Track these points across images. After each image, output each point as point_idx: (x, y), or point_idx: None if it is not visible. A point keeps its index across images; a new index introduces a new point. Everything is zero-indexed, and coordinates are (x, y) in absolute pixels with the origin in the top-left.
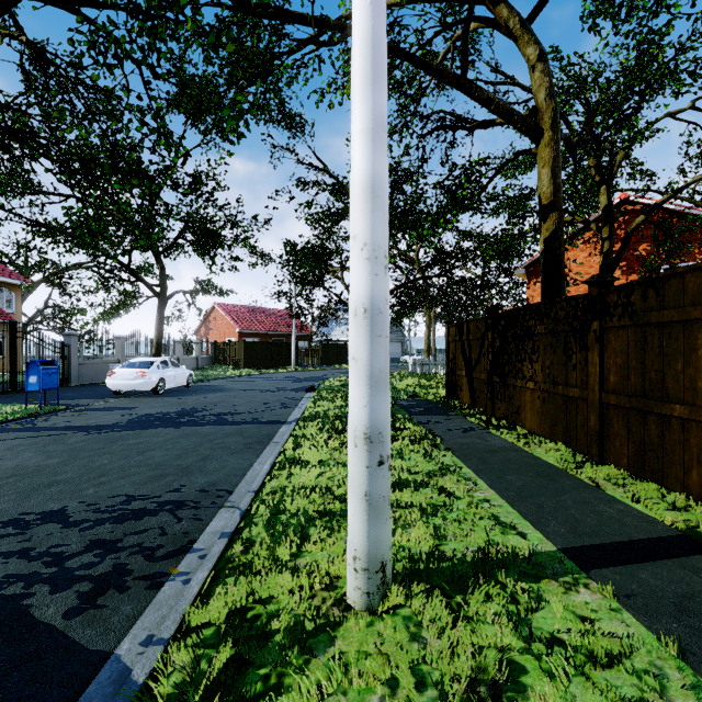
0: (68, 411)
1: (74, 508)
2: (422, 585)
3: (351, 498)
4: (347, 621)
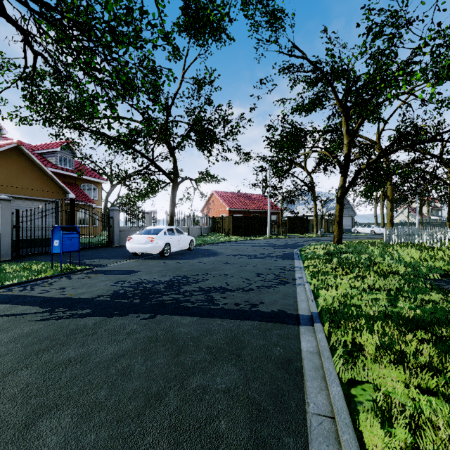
0: (82, 273)
1: None
2: None
3: None
4: None
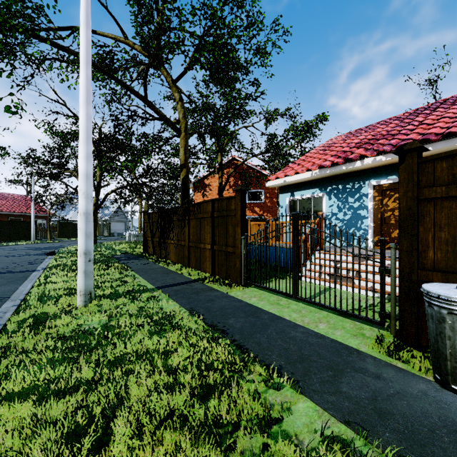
0: None
1: None
2: (105, 299)
3: (79, 273)
4: (77, 309)
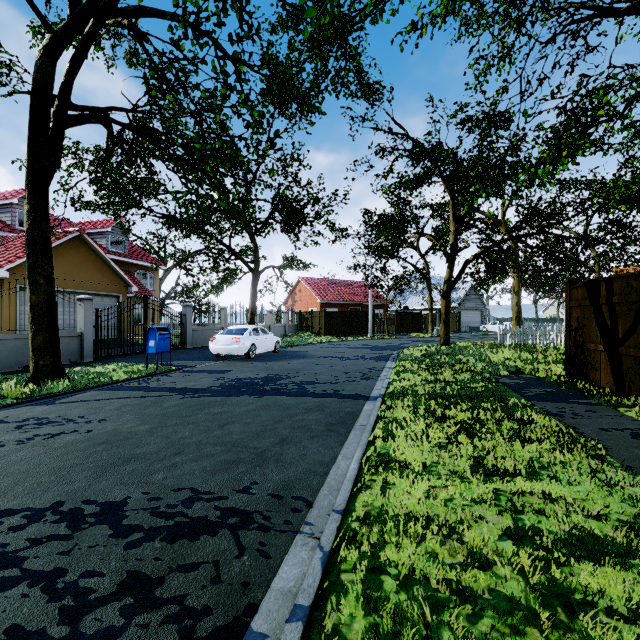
0: (177, 372)
1: (134, 501)
2: None
3: None
4: None
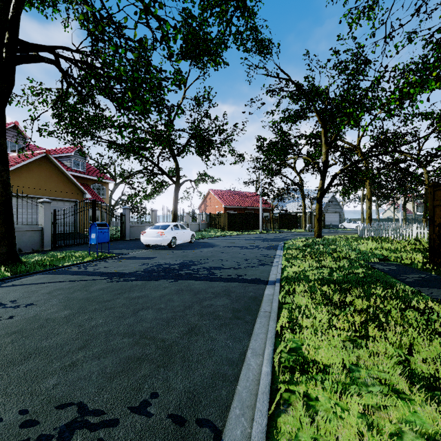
0: (113, 258)
1: (2, 429)
2: None
3: None
4: None
